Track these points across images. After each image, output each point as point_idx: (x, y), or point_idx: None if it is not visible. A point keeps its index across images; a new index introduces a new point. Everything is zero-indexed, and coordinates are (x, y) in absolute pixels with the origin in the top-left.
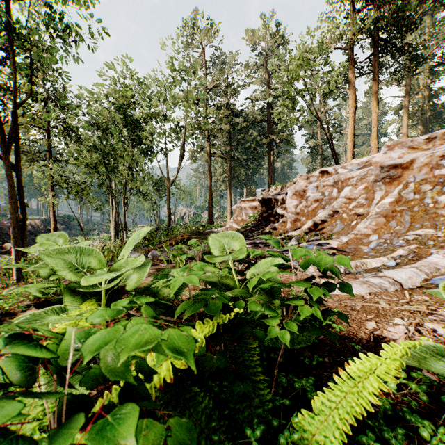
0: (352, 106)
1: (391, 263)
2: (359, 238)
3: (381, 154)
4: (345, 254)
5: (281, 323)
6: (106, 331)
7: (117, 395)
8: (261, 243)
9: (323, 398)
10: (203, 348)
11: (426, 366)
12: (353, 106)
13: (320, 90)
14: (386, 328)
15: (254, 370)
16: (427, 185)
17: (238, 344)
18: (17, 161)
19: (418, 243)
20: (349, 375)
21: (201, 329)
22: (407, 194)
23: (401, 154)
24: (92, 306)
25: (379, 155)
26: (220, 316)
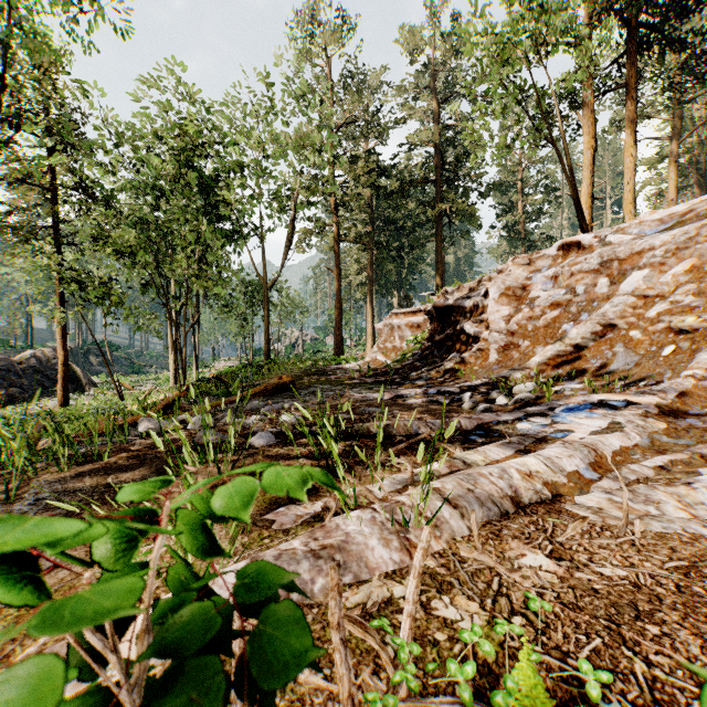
0: (588, 145)
1: None
2: None
3: None
4: (697, 433)
5: None
6: None
7: None
8: (441, 393)
9: None
10: None
11: None
12: (591, 145)
13: (556, 82)
14: None
15: None
16: None
17: None
18: None
19: None
20: None
21: None
22: None
23: None
24: None
25: None
26: None
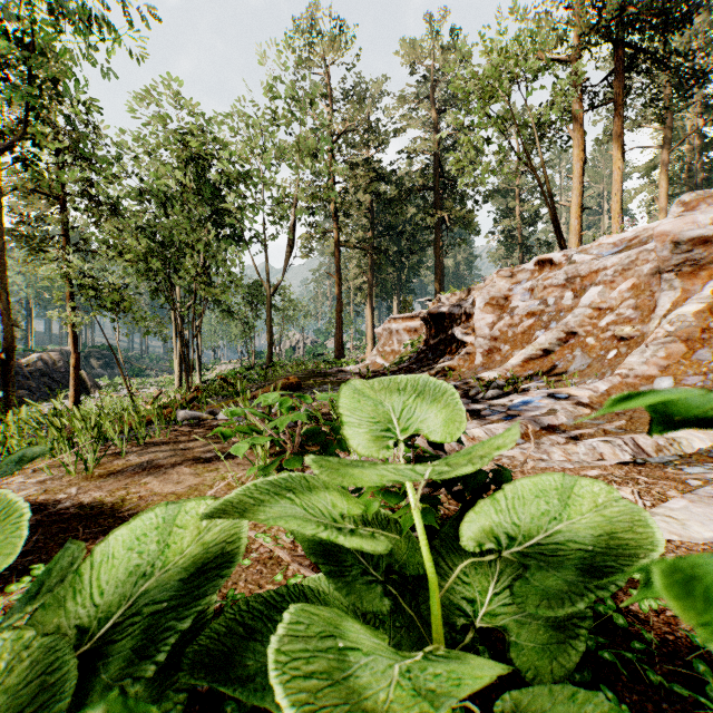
0: (578, 158)
1: None
2: (631, 384)
3: (671, 219)
4: (611, 416)
5: None
6: None
7: None
8: None
9: None
10: None
11: None
12: (580, 158)
13: (535, 115)
14: None
15: None
16: None
17: None
18: None
19: None
20: None
21: None
22: None
23: None
24: None
25: (669, 220)
26: None
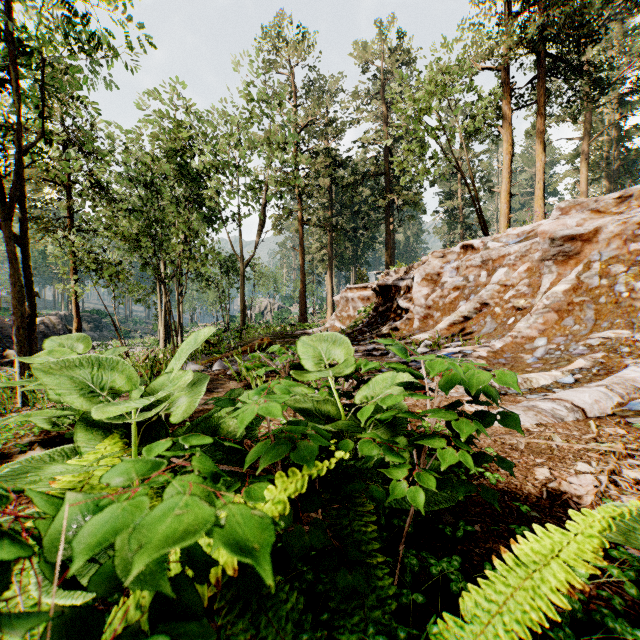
0: (507, 151)
1: (568, 380)
2: (519, 343)
3: (551, 221)
4: (499, 365)
5: (410, 474)
6: (114, 507)
7: (151, 594)
8: (376, 349)
9: (478, 594)
10: (288, 516)
11: (637, 543)
12: (509, 151)
13: (461, 127)
14: (566, 478)
15: (368, 548)
16: (619, 266)
17: (343, 506)
18: (22, 231)
19: (607, 349)
20: (513, 553)
21: (286, 488)
22: (589, 278)
23: (581, 220)
24: (120, 447)
25: (549, 222)
26: (315, 467)
